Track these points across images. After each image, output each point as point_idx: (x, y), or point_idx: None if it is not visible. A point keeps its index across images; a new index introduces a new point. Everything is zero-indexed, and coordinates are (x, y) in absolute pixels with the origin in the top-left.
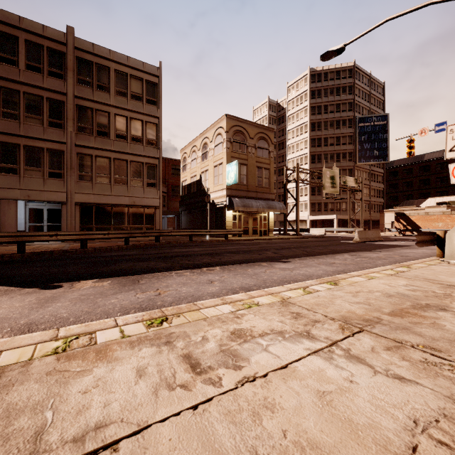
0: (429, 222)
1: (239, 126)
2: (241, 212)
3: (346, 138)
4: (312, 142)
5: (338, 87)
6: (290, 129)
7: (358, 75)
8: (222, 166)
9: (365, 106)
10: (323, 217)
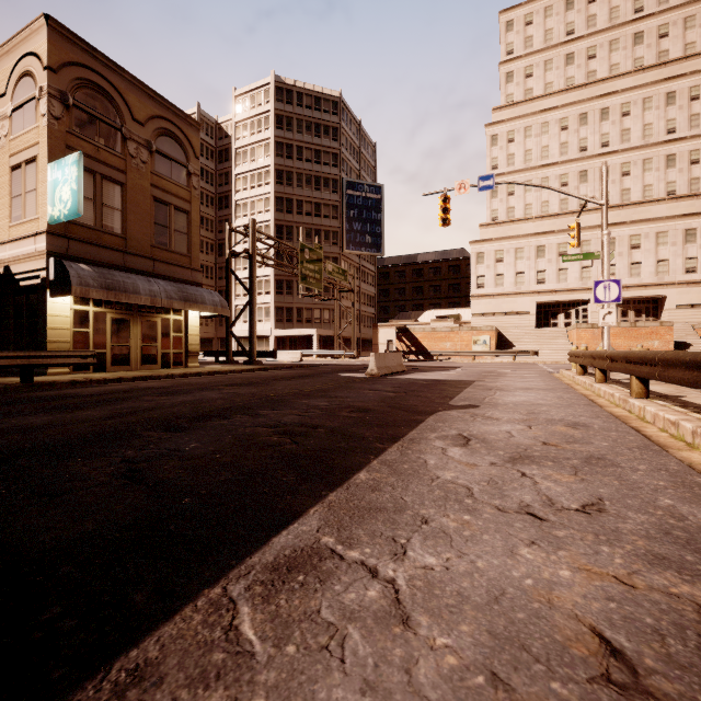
0: (437, 342)
1: (96, 74)
2: (105, 307)
3: (330, 208)
4: (278, 203)
5: (319, 123)
6: (240, 173)
7: (346, 115)
8: (34, 165)
9: (353, 168)
10: (295, 331)
